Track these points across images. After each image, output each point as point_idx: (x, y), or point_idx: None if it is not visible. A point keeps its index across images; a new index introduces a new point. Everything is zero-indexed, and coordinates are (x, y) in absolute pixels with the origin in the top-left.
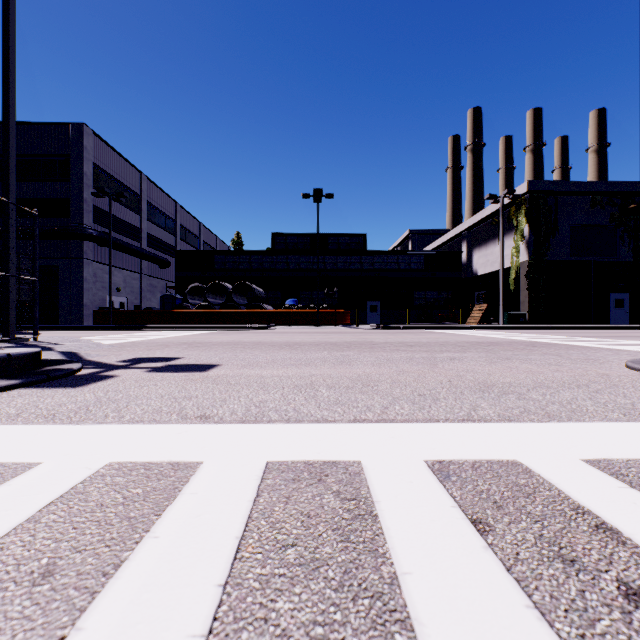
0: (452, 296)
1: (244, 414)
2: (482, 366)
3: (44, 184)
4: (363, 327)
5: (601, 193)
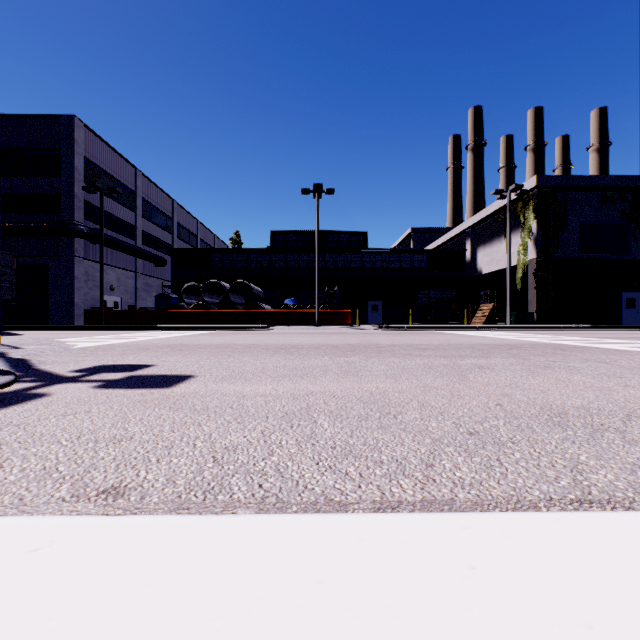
0: (456, 295)
1: (188, 483)
2: (525, 378)
3: (33, 179)
4: (365, 327)
5: (612, 188)
